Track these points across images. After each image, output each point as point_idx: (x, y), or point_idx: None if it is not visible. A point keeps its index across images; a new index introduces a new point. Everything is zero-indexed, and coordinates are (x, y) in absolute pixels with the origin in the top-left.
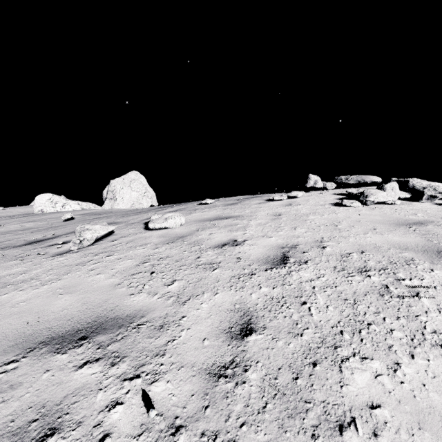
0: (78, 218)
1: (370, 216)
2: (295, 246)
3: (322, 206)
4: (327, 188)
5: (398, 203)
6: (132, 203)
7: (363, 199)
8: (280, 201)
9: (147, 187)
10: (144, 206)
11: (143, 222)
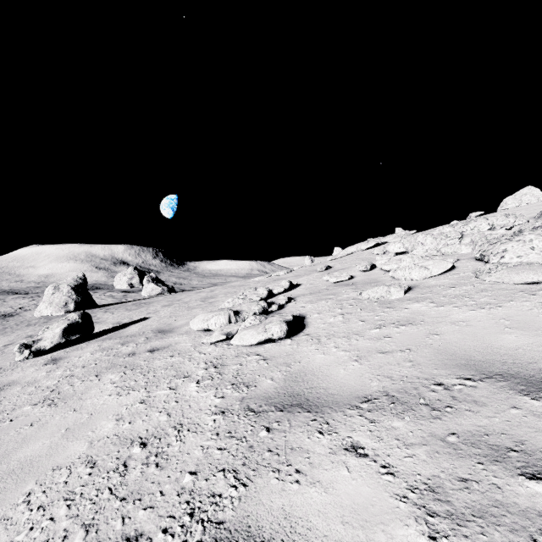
0: None
1: None
2: None
3: None
4: None
5: None
6: None
7: None
8: None
9: (540, 197)
10: None
11: None
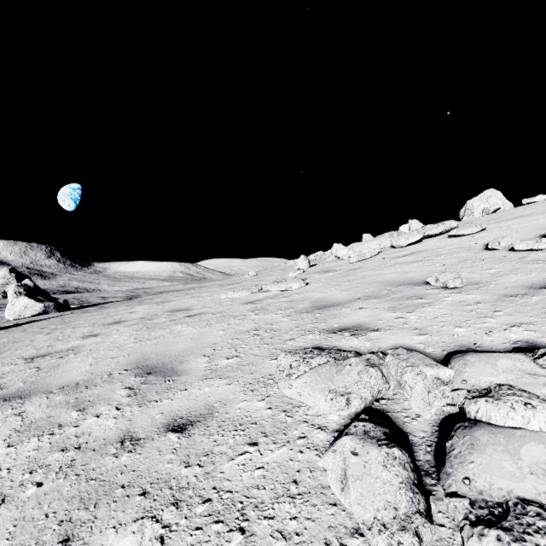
0: None
1: None
2: None
3: None
4: None
5: None
6: None
7: None
8: None
9: (504, 200)
10: None
11: None
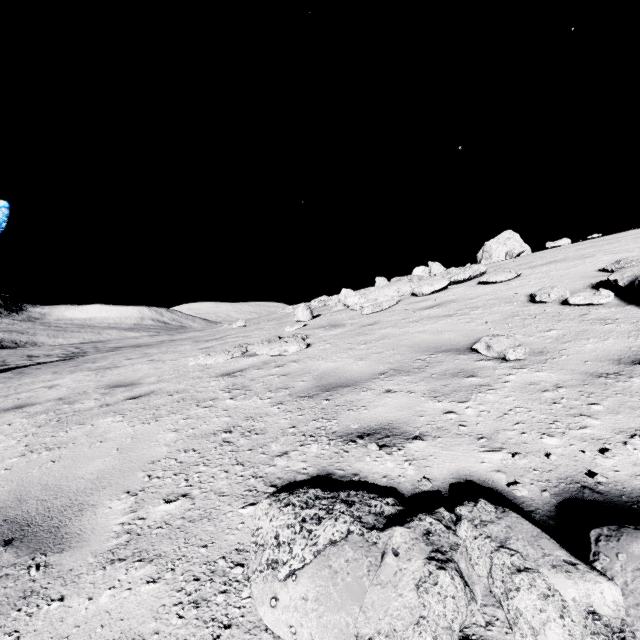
0: None
1: None
2: None
3: None
4: None
5: None
6: None
7: None
8: None
9: (522, 243)
10: None
11: None
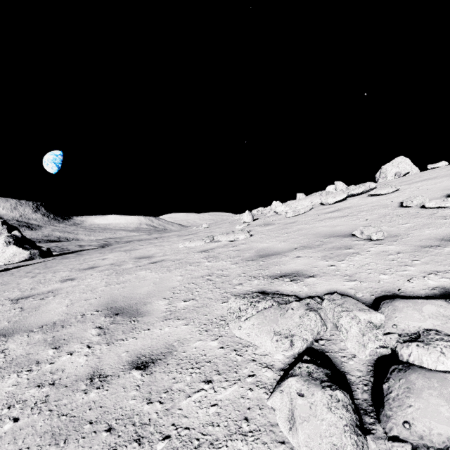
0: None
1: None
2: None
3: None
4: None
5: None
6: None
7: None
8: None
9: (411, 166)
10: None
11: None
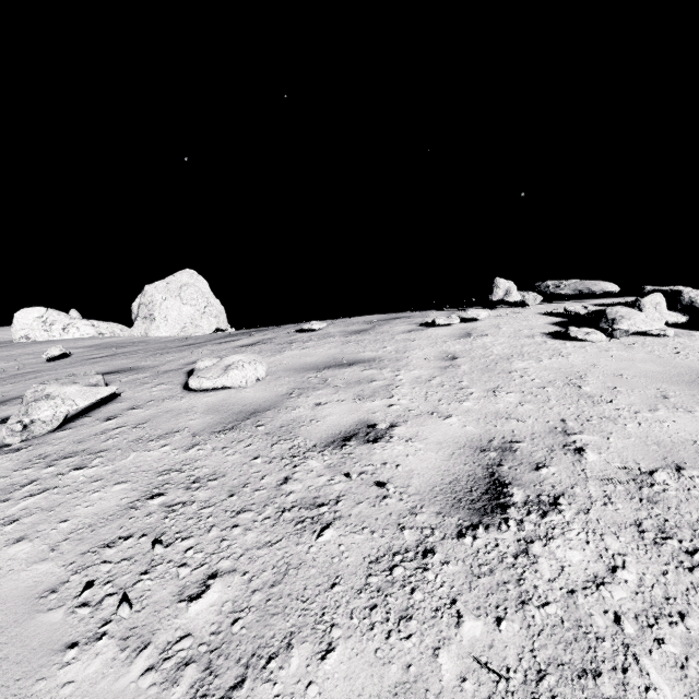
0: (77, 355)
1: (635, 363)
2: (510, 445)
3: (529, 338)
4: (526, 303)
5: (672, 334)
6: (182, 325)
7: (608, 327)
8: (447, 327)
9: (210, 297)
10: (204, 331)
11: (187, 370)
